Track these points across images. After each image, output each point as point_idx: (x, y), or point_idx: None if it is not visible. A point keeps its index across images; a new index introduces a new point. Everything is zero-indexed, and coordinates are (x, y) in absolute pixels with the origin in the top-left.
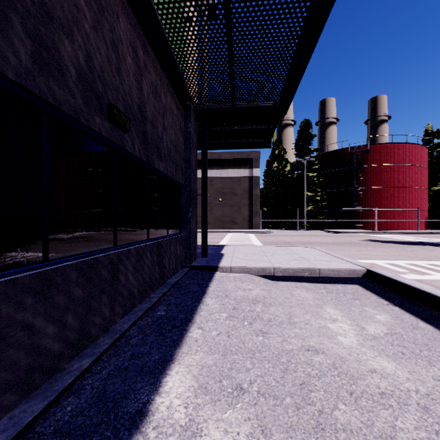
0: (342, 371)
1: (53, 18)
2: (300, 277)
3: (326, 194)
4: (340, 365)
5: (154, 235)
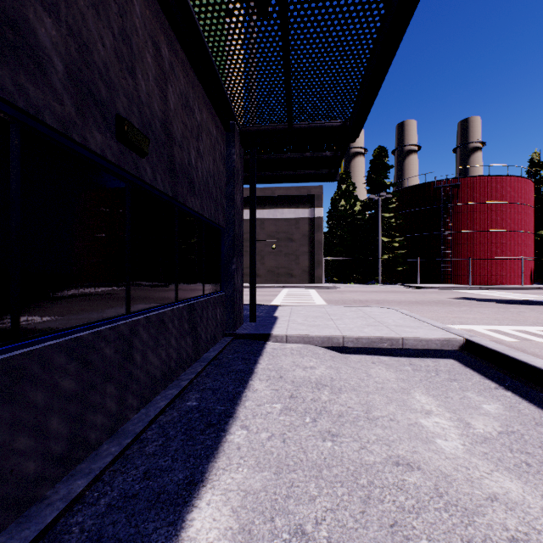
0: (449, 501)
1: None
2: (376, 348)
3: (405, 239)
4: (446, 489)
5: (185, 295)
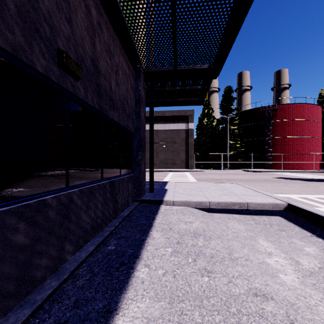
0: None
1: None
2: (230, 209)
3: (243, 142)
4: (294, 316)
5: (108, 175)
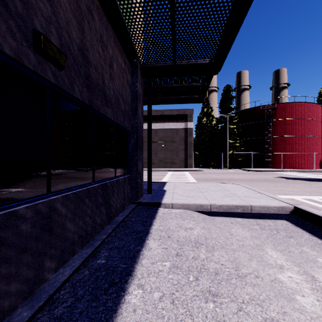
0: None
1: None
2: (232, 212)
3: (243, 141)
4: None
5: (100, 177)
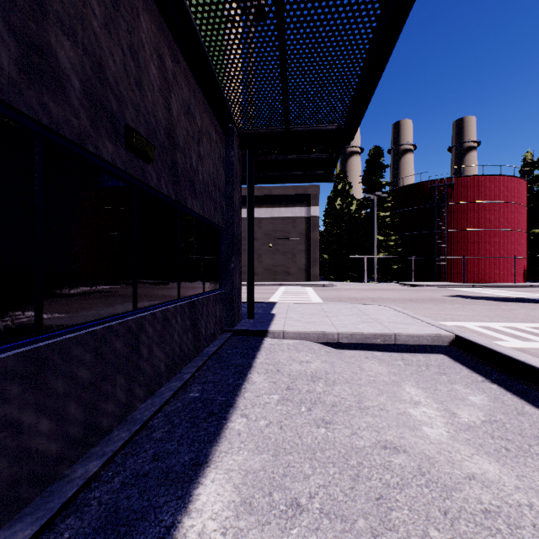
0: (430, 479)
1: (49, 13)
2: (370, 344)
3: (401, 238)
4: (428, 469)
5: (186, 293)
